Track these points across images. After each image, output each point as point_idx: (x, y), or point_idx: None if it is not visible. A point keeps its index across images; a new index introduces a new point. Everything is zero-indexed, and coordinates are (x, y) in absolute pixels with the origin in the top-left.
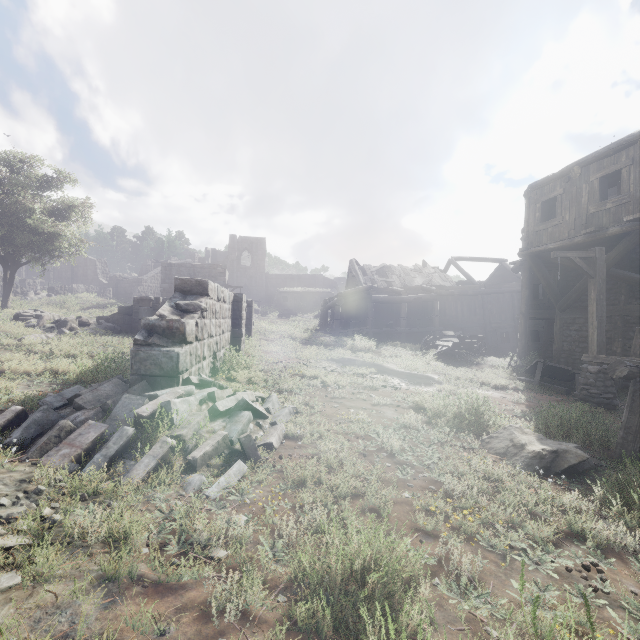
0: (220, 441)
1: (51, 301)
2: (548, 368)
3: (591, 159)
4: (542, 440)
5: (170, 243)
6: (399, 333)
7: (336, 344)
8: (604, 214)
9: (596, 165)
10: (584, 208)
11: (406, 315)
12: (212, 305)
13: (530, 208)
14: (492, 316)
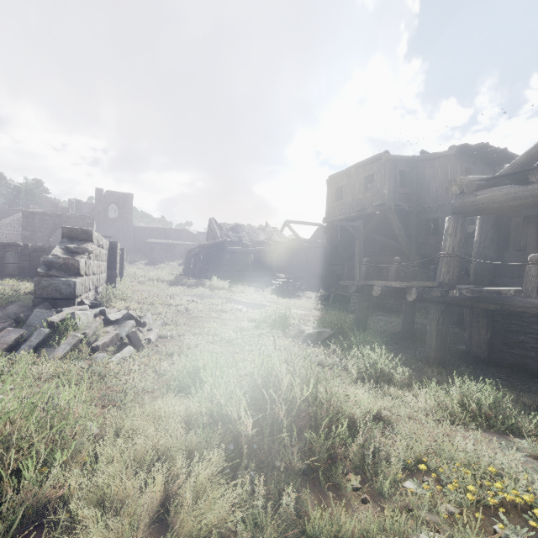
0: (114, 336)
1: None
2: (337, 295)
3: (360, 165)
4: (315, 329)
5: (27, 191)
6: (247, 276)
7: (197, 284)
8: (366, 200)
9: (362, 169)
10: (357, 195)
11: (252, 262)
12: (95, 249)
13: (329, 191)
14: (312, 264)
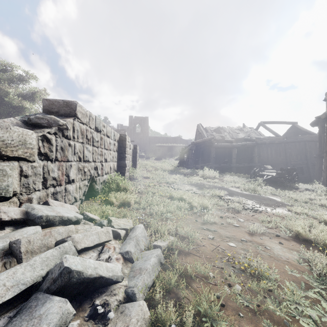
0: None
1: None
2: None
3: None
4: None
5: None
6: (231, 167)
7: (191, 174)
8: None
9: None
10: None
11: (236, 156)
12: (86, 131)
13: None
14: (291, 157)
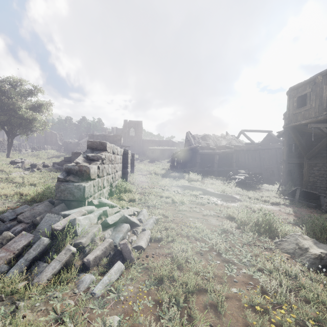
0: (107, 246)
1: (33, 154)
2: (303, 192)
3: None
4: (317, 244)
5: (94, 124)
6: (213, 171)
7: (179, 177)
8: None
9: None
10: (324, 99)
11: (217, 161)
12: (109, 156)
13: (290, 101)
14: (265, 162)
